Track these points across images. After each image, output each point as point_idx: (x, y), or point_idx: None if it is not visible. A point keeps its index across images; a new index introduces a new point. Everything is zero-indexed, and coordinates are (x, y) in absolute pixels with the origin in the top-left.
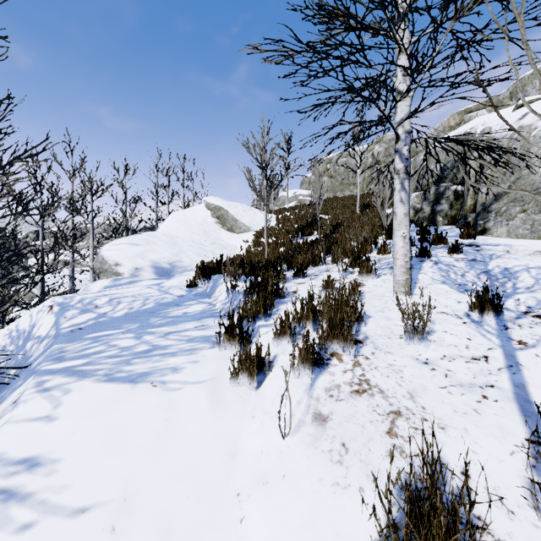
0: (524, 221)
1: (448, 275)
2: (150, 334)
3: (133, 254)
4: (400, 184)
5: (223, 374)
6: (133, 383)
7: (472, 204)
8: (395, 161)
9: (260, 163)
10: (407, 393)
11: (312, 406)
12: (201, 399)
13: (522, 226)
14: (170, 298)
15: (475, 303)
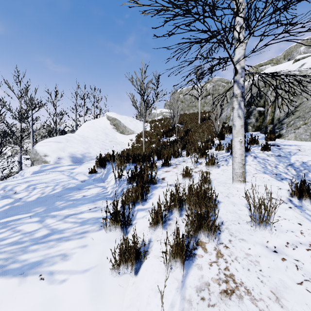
0: (305, 130)
1: (266, 167)
2: (52, 217)
3: (57, 149)
4: (238, 104)
5: (106, 259)
6: (22, 276)
7: (270, 119)
8: (234, 88)
9: (140, 91)
10: (271, 293)
11: (185, 310)
12: (83, 293)
13: (304, 133)
14: (74, 184)
15: (295, 191)
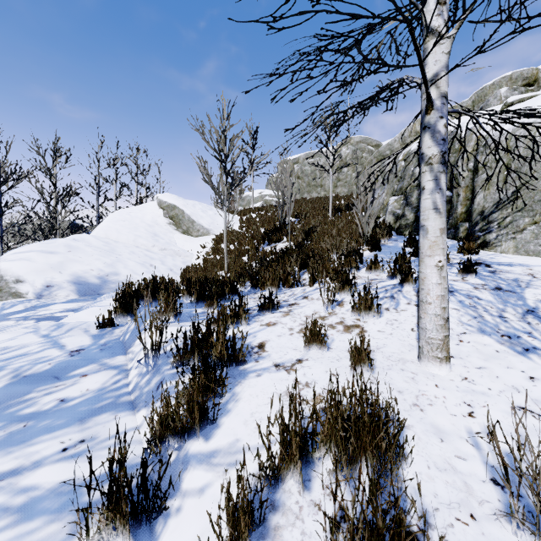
0: (536, 235)
1: (481, 316)
2: None
3: (46, 266)
4: (433, 181)
5: None
6: None
7: (464, 211)
8: (423, 144)
9: (219, 154)
10: None
11: None
12: None
13: (534, 240)
14: (49, 362)
15: None
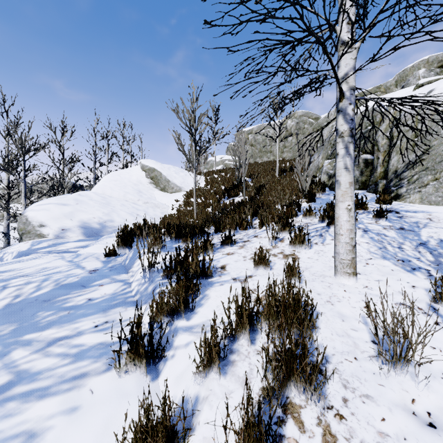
0: (436, 189)
1: (385, 248)
2: (24, 345)
3: (61, 215)
4: (344, 149)
5: (111, 440)
6: None
7: (382, 171)
8: (338, 122)
9: (189, 128)
10: None
11: None
12: None
13: (435, 193)
14: (77, 276)
15: (441, 293)
